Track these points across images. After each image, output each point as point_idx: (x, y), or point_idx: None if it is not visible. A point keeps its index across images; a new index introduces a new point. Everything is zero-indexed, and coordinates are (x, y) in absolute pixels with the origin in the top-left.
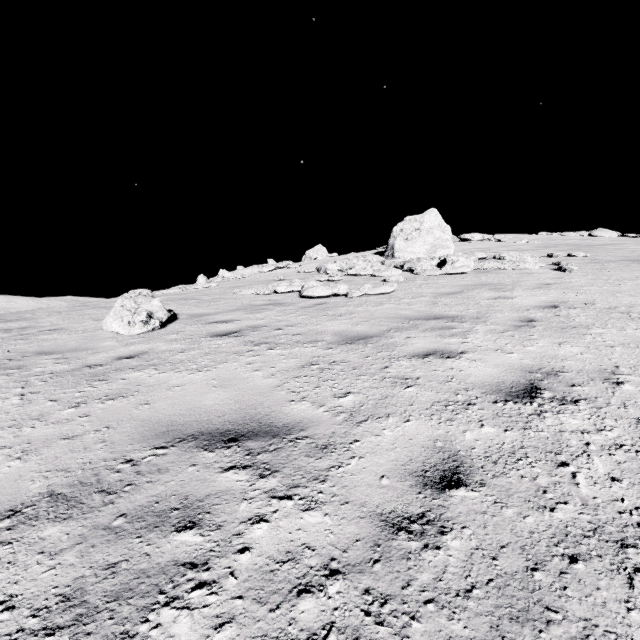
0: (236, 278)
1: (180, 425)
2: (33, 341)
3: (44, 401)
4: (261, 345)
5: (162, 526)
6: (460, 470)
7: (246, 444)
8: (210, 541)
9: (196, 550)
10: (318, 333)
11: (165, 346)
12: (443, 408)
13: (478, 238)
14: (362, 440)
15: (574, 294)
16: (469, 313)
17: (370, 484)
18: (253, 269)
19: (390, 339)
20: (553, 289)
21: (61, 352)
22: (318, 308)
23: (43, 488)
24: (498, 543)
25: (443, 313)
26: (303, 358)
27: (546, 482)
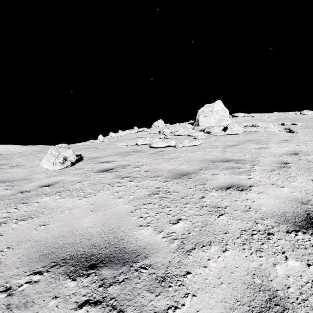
0: (117, 136)
1: (59, 247)
2: (1, 173)
3: None
4: (125, 178)
5: None
6: None
7: (102, 272)
8: None
9: None
10: (159, 170)
11: (70, 178)
12: (250, 237)
13: (242, 115)
14: (193, 272)
15: (304, 146)
16: (246, 158)
17: None
18: (126, 132)
19: (202, 175)
20: (291, 143)
21: (12, 181)
22: (159, 154)
23: None
24: None
25: (231, 157)
26: (149, 188)
27: None
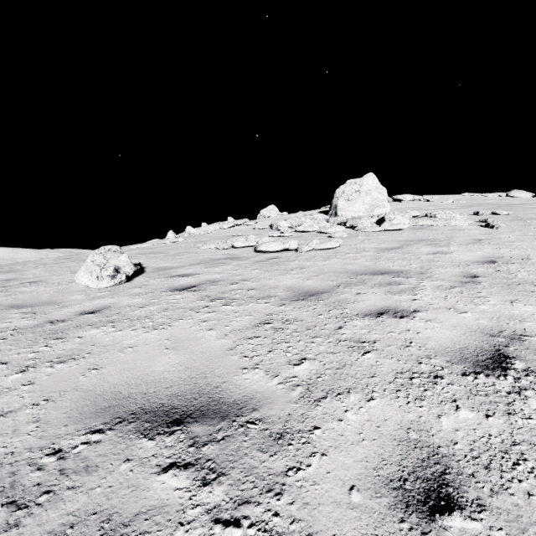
0: (200, 234)
1: (124, 399)
2: (11, 293)
3: None
4: (217, 300)
5: None
6: (447, 479)
7: (191, 429)
8: None
9: None
10: (271, 288)
11: (127, 300)
12: (408, 382)
13: (409, 198)
14: (322, 427)
15: (507, 249)
16: (412, 268)
17: (337, 501)
18: (215, 226)
19: (341, 295)
20: (486, 244)
21: (31, 306)
22: (271, 262)
23: None
24: None
25: (388, 268)
26: (257, 315)
27: None
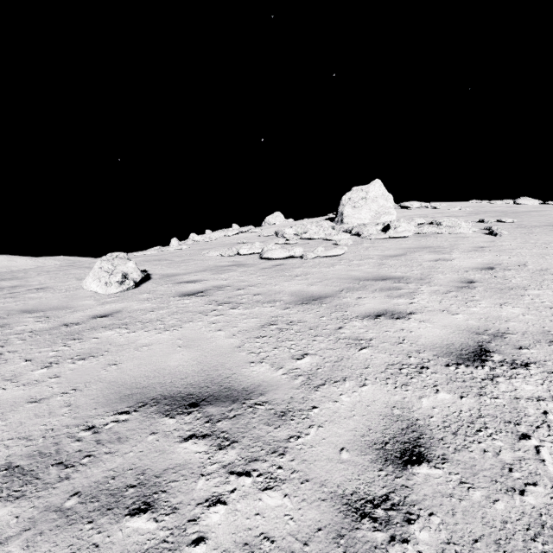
0: (204, 241)
1: (144, 388)
2: (20, 299)
3: (19, 361)
4: (224, 305)
5: (115, 508)
6: (420, 442)
7: (206, 410)
8: (164, 528)
9: (148, 540)
10: (276, 293)
11: (137, 305)
12: (397, 371)
13: (416, 206)
14: (320, 406)
15: (507, 256)
16: (413, 274)
17: (330, 458)
18: (219, 233)
19: (343, 299)
20: (487, 252)
21: (43, 310)
22: (276, 269)
23: (2, 459)
24: (470, 536)
25: (389, 274)
26: (263, 318)
27: (510, 458)
